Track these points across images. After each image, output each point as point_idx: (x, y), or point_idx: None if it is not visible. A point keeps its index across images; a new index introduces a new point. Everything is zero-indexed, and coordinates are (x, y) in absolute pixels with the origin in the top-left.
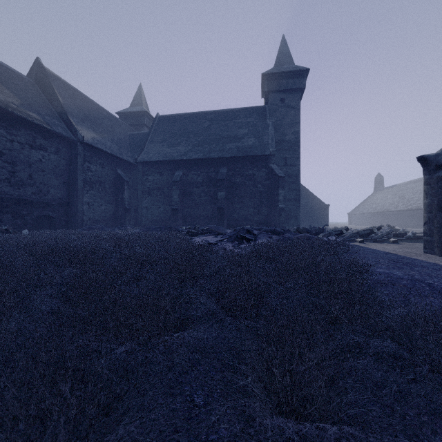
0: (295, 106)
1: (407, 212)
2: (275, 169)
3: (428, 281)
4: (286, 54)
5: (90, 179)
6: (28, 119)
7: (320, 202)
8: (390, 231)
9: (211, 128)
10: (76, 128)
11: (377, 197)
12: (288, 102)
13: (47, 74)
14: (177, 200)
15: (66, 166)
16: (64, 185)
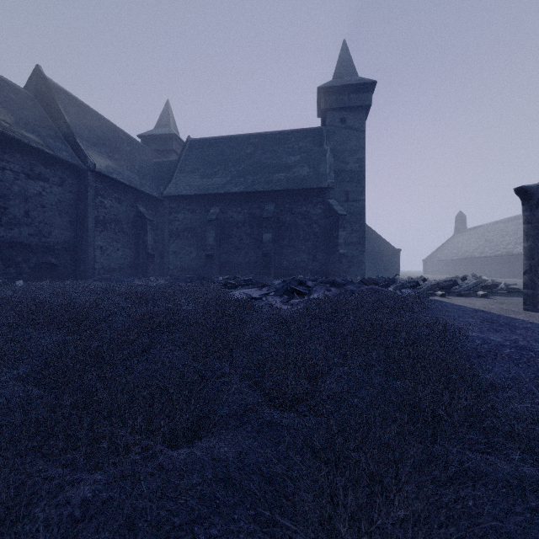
0: (358, 127)
1: (495, 258)
2: (334, 205)
3: (538, 349)
4: (347, 64)
5: (103, 218)
6: (24, 141)
7: (390, 246)
8: (478, 282)
9: (255, 154)
10: (85, 154)
11: (458, 241)
12: (350, 123)
13: (49, 85)
14: (212, 244)
15: (73, 201)
16: (71, 225)
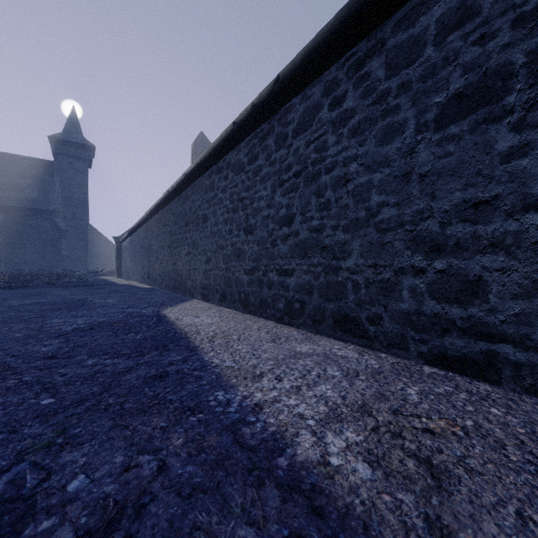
0: (83, 171)
1: None
2: (59, 223)
3: None
4: (76, 125)
5: None
6: None
7: None
8: None
9: None
10: None
11: None
12: (77, 167)
13: None
14: None
15: None
16: None
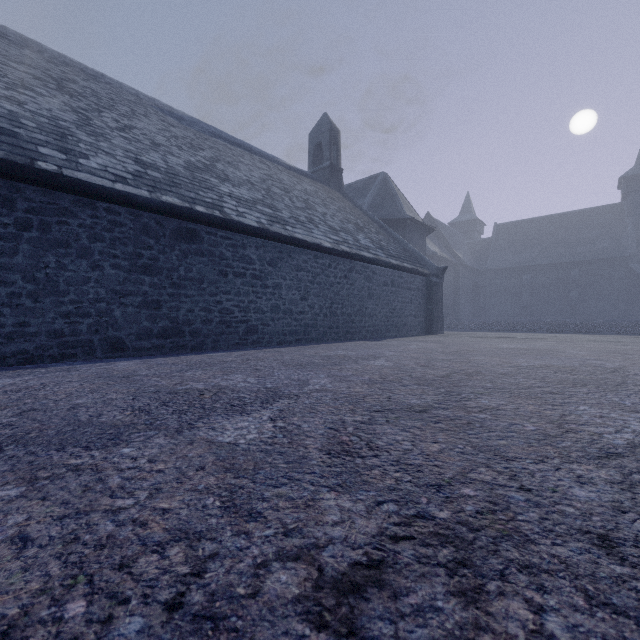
0: None
1: None
2: (635, 269)
3: None
4: None
5: (463, 288)
6: (448, 259)
7: None
8: None
9: (557, 232)
10: (459, 256)
11: None
12: None
13: (435, 222)
14: (527, 299)
15: (453, 281)
16: (452, 293)
